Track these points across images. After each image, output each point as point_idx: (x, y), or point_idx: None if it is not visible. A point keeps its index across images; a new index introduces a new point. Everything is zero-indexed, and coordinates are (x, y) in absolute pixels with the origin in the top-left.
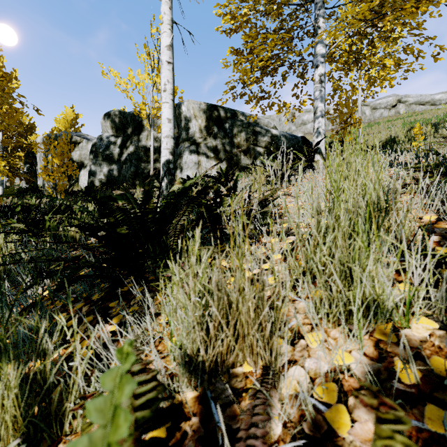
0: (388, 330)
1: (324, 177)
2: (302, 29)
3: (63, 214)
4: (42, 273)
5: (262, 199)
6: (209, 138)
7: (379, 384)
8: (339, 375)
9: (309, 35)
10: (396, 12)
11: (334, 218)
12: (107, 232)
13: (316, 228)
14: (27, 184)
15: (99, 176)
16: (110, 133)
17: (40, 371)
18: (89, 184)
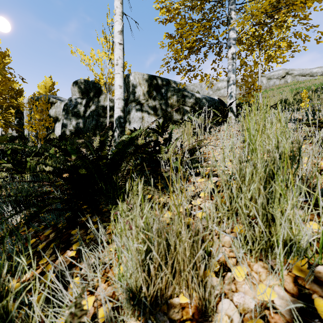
0: (304, 267)
1: (236, 129)
2: (218, 20)
3: (41, 156)
4: (20, 205)
5: (192, 148)
6: (150, 100)
7: (303, 322)
8: (264, 311)
9: (224, 24)
10: (289, 6)
11: (252, 166)
12: (70, 174)
13: (237, 175)
14: (17, 133)
15: (69, 127)
16: (77, 96)
17: (2, 304)
18: (62, 133)
